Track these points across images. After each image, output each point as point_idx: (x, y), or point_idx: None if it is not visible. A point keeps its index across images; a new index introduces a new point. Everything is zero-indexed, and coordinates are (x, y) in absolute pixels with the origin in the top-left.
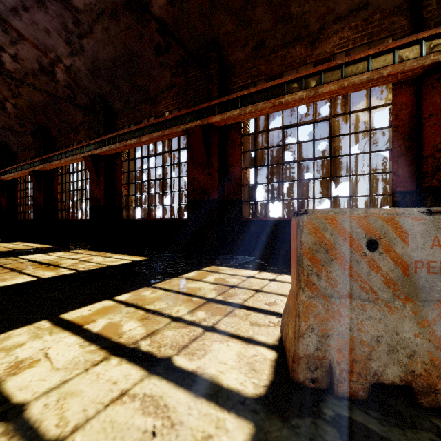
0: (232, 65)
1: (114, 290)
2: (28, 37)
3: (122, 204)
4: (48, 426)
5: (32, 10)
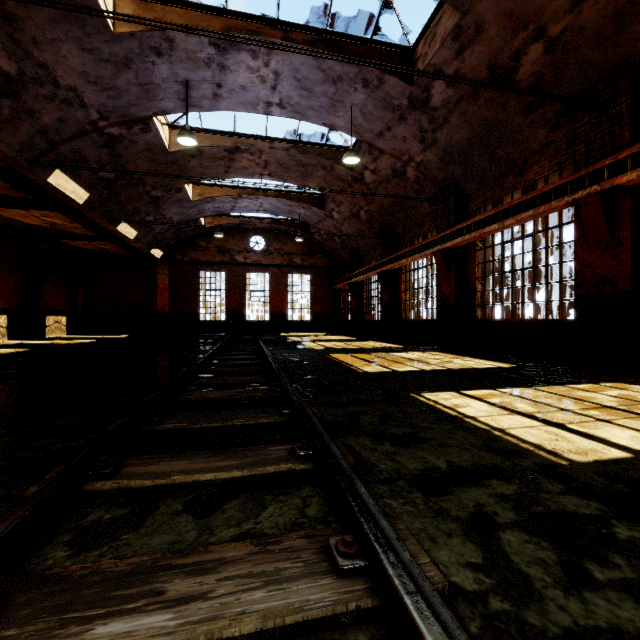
0: None
1: (493, 385)
2: (387, 150)
3: (476, 301)
4: (493, 424)
5: (393, 128)
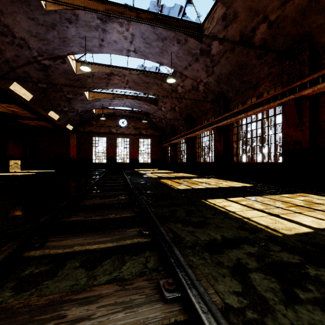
0: (324, 45)
1: (243, 195)
2: (189, 76)
3: (233, 153)
4: (243, 215)
5: (192, 65)
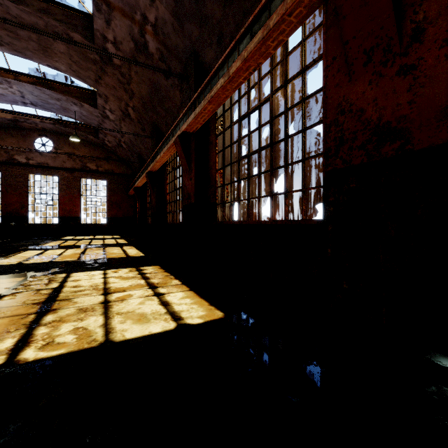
0: None
1: None
2: (114, 2)
3: (217, 199)
4: None
5: None
